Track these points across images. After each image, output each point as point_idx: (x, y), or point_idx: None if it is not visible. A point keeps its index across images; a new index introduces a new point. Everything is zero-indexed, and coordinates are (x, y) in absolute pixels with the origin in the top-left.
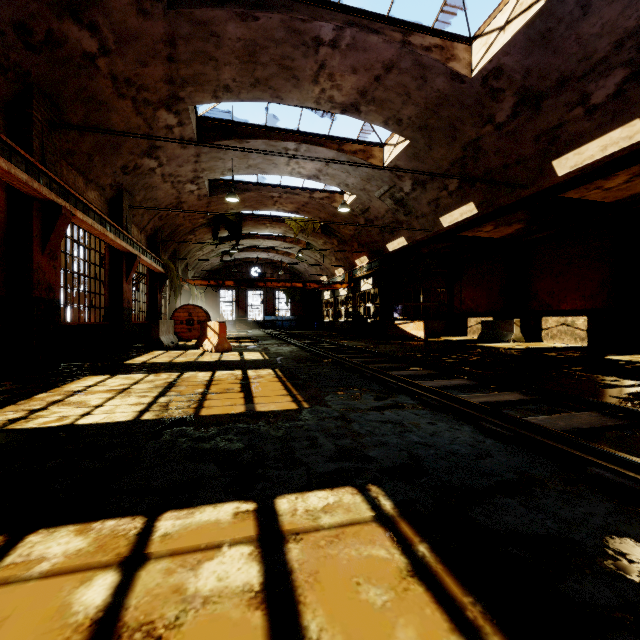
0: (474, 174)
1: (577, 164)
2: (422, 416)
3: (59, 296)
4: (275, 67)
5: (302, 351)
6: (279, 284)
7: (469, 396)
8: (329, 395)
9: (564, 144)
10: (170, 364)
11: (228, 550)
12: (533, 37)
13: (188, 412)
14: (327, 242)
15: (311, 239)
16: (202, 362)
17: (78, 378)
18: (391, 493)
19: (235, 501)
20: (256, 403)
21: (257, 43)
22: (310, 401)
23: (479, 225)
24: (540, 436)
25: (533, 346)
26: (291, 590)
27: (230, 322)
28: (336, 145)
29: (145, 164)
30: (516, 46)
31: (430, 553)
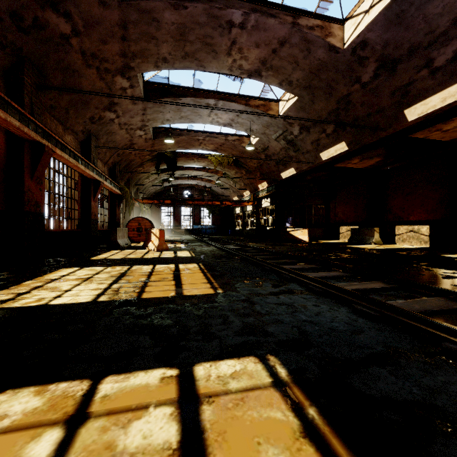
0: (345, 121)
1: (423, 112)
2: (308, 300)
3: (44, 210)
4: (199, 44)
5: (219, 250)
6: (203, 202)
7: (344, 284)
8: (238, 283)
9: (413, 97)
10: (123, 260)
11: (153, 410)
12: (390, 17)
13: (133, 295)
14: (238, 172)
15: (226, 170)
16: (146, 258)
17: (56, 270)
18: (285, 362)
19: (162, 368)
20: (184, 289)
21: (186, 26)
22: (224, 287)
23: (349, 158)
24: (401, 316)
25: (389, 247)
26: (203, 448)
27: (168, 230)
28: (244, 101)
29: (107, 116)
30: (377, 24)
31: (318, 416)
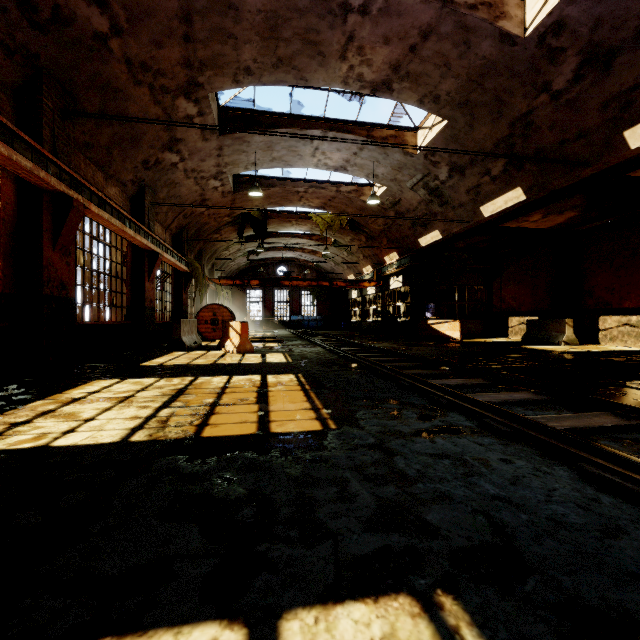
0: (523, 154)
1: None
2: (488, 447)
3: (73, 294)
4: (299, 43)
5: (328, 353)
6: (305, 283)
7: (545, 418)
8: (361, 411)
9: None
10: (187, 367)
11: None
12: None
13: (188, 432)
14: (354, 239)
15: (338, 236)
16: (221, 365)
17: (85, 382)
18: (481, 618)
19: (213, 621)
20: (271, 420)
21: (279, 15)
22: (338, 419)
23: (526, 214)
24: None
25: (591, 349)
26: None
27: (256, 322)
28: (365, 131)
29: (167, 159)
30: None
31: None
